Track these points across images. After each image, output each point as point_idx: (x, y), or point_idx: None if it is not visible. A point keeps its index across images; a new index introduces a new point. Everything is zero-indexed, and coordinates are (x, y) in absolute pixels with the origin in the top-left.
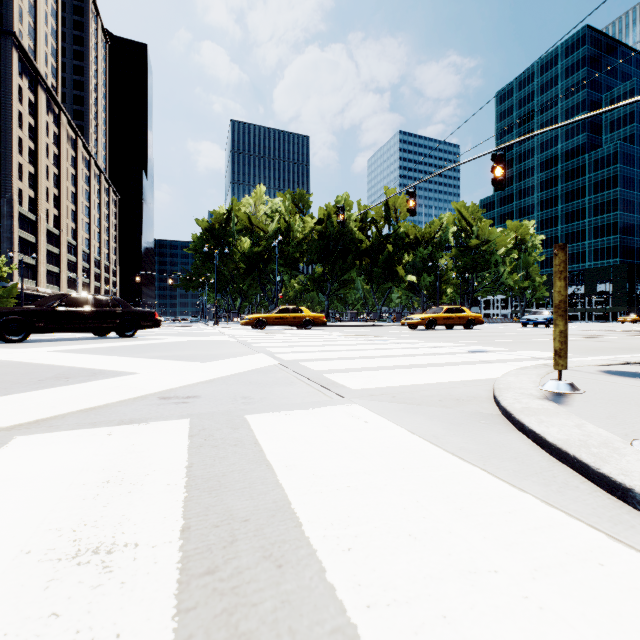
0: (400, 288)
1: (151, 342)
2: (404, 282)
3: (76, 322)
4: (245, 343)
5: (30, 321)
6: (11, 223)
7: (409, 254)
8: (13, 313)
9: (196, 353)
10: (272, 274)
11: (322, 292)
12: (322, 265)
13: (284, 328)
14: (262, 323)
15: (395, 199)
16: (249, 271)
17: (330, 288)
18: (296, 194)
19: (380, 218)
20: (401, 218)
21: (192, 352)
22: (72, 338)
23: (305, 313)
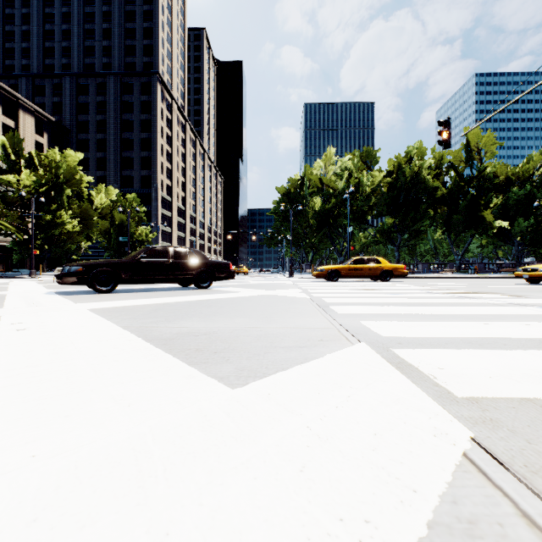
0: (484, 236)
1: (213, 297)
2: (491, 229)
3: (157, 273)
4: (321, 303)
5: (118, 272)
6: (157, 204)
7: (497, 197)
8: (103, 265)
9: (245, 327)
10: (341, 228)
11: (391, 243)
12: (391, 217)
13: (357, 279)
14: (335, 274)
15: (479, 138)
16: (320, 227)
17: (400, 239)
18: (364, 152)
19: (459, 162)
20: (487, 158)
21: (241, 323)
22: (160, 288)
23: (382, 264)
